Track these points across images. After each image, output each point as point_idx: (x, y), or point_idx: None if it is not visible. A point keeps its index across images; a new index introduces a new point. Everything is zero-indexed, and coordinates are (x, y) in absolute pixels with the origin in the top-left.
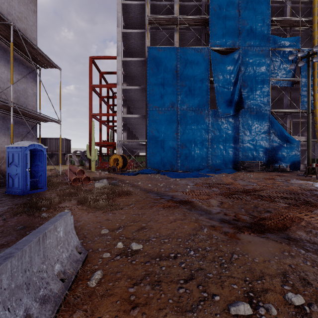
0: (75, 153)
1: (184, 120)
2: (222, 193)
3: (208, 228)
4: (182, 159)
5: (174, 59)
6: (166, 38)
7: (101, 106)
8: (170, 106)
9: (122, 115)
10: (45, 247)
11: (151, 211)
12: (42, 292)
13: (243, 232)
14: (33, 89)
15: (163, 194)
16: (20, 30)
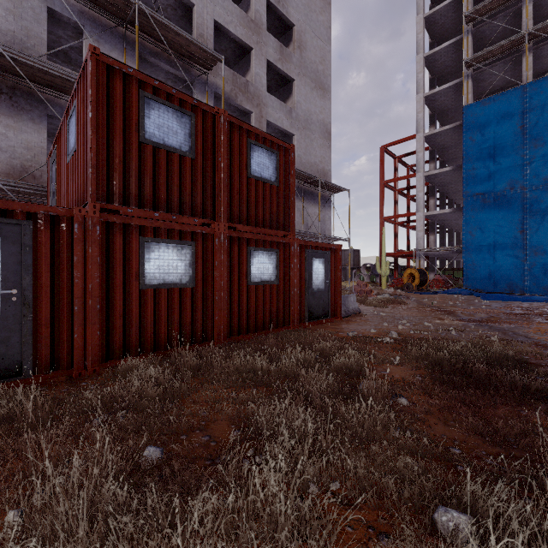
0: (365, 267)
1: (538, 207)
2: (512, 313)
3: (433, 317)
4: (533, 275)
5: (516, 107)
6: (506, 69)
7: (396, 202)
8: (506, 188)
9: (424, 212)
10: (348, 300)
11: (406, 310)
12: (348, 309)
13: (454, 321)
14: (328, 214)
15: (435, 307)
16: (323, 180)
